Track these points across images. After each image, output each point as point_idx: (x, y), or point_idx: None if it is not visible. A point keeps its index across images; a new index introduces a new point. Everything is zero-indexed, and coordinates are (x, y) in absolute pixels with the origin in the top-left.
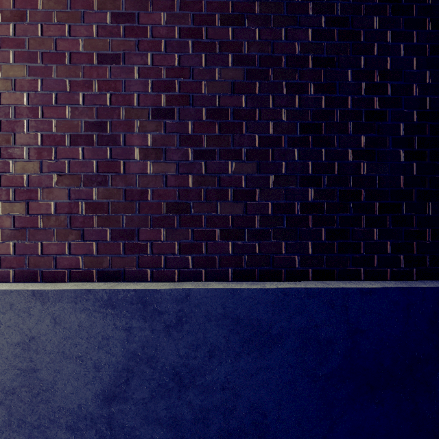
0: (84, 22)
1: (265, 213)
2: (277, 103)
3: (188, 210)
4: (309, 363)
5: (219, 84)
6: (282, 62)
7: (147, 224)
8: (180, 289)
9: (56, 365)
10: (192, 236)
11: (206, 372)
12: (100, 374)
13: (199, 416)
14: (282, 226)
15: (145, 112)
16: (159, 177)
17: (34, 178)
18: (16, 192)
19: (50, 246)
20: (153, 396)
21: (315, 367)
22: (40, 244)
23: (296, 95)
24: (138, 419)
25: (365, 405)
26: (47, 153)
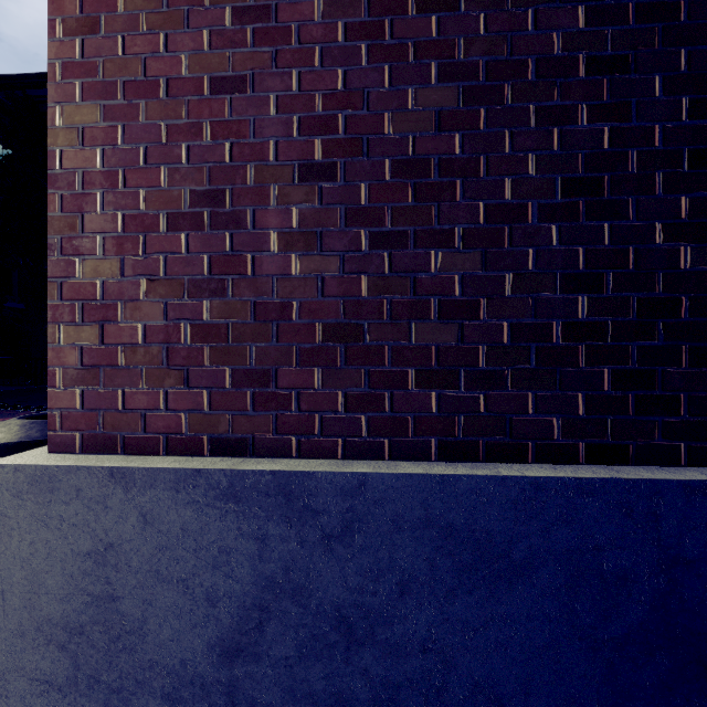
0: (189, 28)
1: (496, 341)
2: (519, 144)
3: (360, 337)
4: (582, 615)
5: (414, 117)
6: (528, 69)
7: (291, 361)
8: (349, 473)
9: (146, 593)
10: (367, 382)
11: (394, 619)
12: (216, 611)
13: (381, 695)
14: (529, 364)
15: (288, 171)
16: (311, 280)
17: (112, 285)
18: (84, 309)
19: (136, 396)
20: (304, 655)
21: (596, 623)
22: (120, 393)
23: (554, 127)
24: (278, 692)
25: (695, 702)
26: (132, 244)
